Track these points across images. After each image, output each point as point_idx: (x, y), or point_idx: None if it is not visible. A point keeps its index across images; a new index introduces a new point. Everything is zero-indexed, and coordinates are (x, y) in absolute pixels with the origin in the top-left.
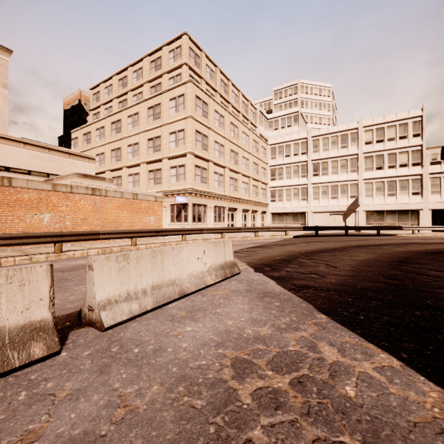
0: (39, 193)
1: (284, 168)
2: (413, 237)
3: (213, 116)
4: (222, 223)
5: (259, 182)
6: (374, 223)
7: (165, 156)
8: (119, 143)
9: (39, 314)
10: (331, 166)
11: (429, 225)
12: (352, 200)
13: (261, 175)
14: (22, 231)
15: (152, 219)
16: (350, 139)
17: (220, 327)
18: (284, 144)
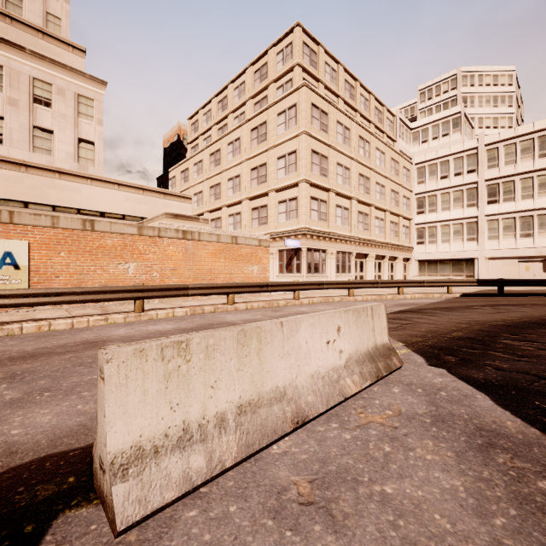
0: (124, 238)
1: (439, 195)
2: None
3: (335, 130)
4: (347, 274)
5: (400, 218)
6: None
7: (272, 188)
8: (218, 178)
9: None
10: (521, 186)
11: None
12: None
13: (402, 208)
14: (105, 284)
15: (256, 269)
16: None
17: None
18: (439, 161)
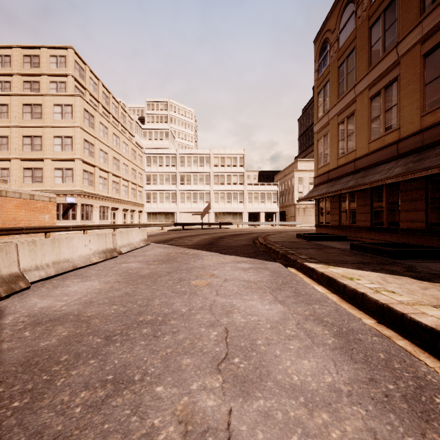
0: None
1: (158, 175)
2: (237, 229)
3: (98, 127)
4: (106, 220)
5: (137, 186)
6: (220, 221)
7: (48, 157)
8: None
9: (111, 246)
10: (193, 178)
11: (247, 222)
12: (207, 204)
13: (138, 180)
14: None
15: (47, 217)
16: (205, 160)
17: (157, 252)
18: (158, 156)
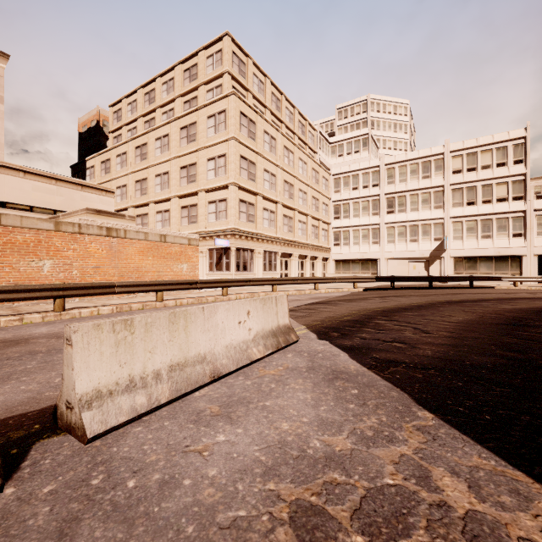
0: (38, 234)
1: (351, 203)
2: (517, 290)
3: (262, 138)
4: (273, 272)
5: (320, 222)
6: (465, 273)
7: (202, 188)
8: (145, 173)
9: None
10: (410, 201)
11: (534, 274)
12: (437, 243)
13: (322, 213)
14: (15, 283)
15: (185, 267)
16: (434, 167)
17: (270, 436)
18: (351, 174)
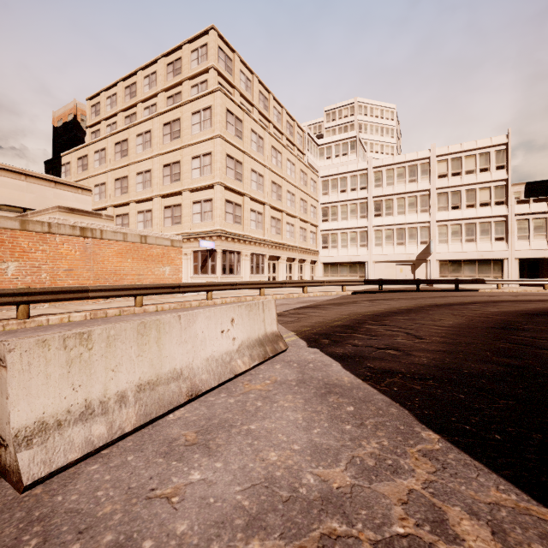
0: (0, 233)
1: (339, 206)
2: (500, 293)
3: (249, 138)
4: (261, 275)
5: (308, 224)
6: (450, 276)
7: (186, 187)
8: (125, 171)
9: None
10: (397, 204)
11: (515, 277)
12: (423, 246)
13: (310, 215)
14: None
15: (168, 270)
16: (420, 171)
17: (255, 470)
18: (339, 176)
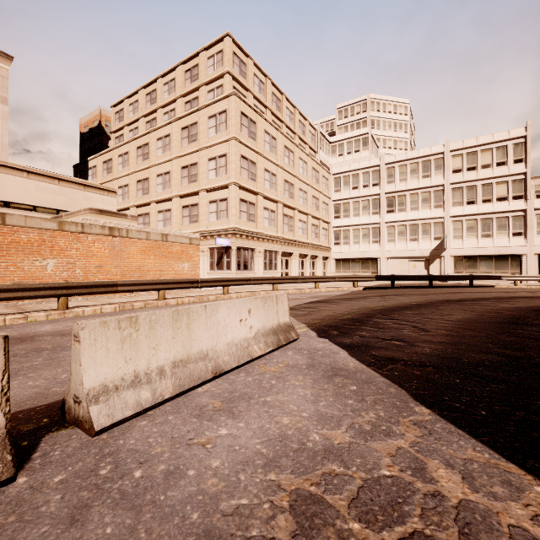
0: (42, 234)
1: (351, 203)
2: (516, 289)
3: (262, 138)
4: (274, 271)
5: (320, 221)
6: (465, 272)
7: (203, 188)
8: (147, 173)
9: None
10: (410, 200)
11: (534, 273)
12: (437, 242)
13: (322, 212)
14: (19, 281)
15: (186, 266)
16: (434, 166)
17: (271, 429)
18: (351, 173)
